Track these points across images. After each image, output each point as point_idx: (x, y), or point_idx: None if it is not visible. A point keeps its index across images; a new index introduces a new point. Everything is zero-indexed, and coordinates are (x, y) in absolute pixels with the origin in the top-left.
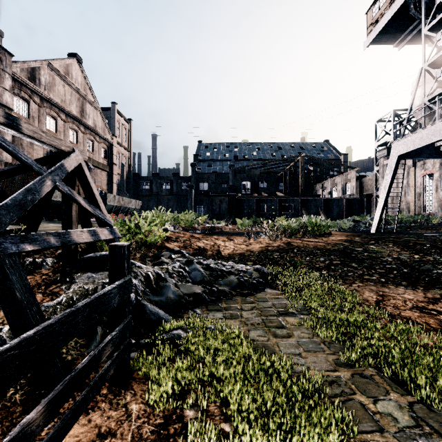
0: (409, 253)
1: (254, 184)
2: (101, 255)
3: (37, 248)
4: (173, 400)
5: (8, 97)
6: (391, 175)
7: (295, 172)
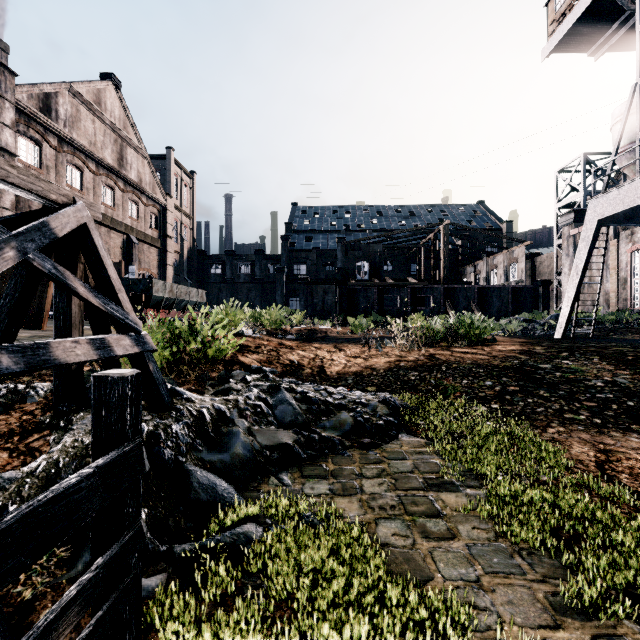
0: (630, 374)
1: (374, 265)
2: None
3: None
4: None
5: (9, 137)
6: (588, 251)
7: (435, 248)
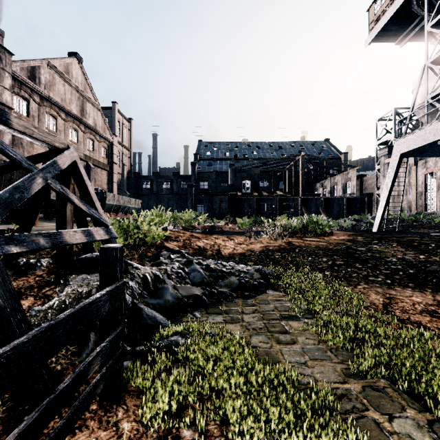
0: (414, 253)
1: (254, 183)
2: (97, 255)
3: (24, 250)
4: (169, 418)
5: (8, 96)
6: (394, 174)
7: (296, 171)
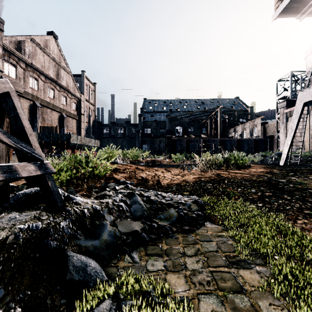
0: None
1: (184, 128)
2: (36, 190)
3: None
4: None
5: None
6: (298, 119)
7: (215, 119)
